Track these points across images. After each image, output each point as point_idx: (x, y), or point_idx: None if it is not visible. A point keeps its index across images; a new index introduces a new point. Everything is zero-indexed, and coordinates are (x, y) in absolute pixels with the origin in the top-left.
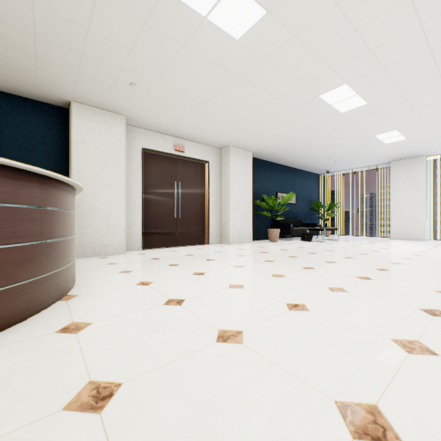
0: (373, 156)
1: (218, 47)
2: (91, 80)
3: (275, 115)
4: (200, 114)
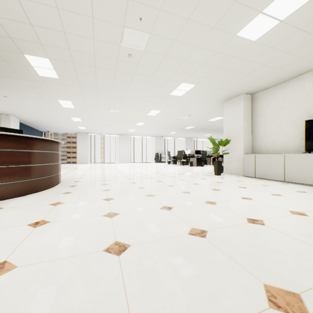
0: (73, 130)
1: (56, 106)
2: None
3: (52, 116)
4: (19, 107)
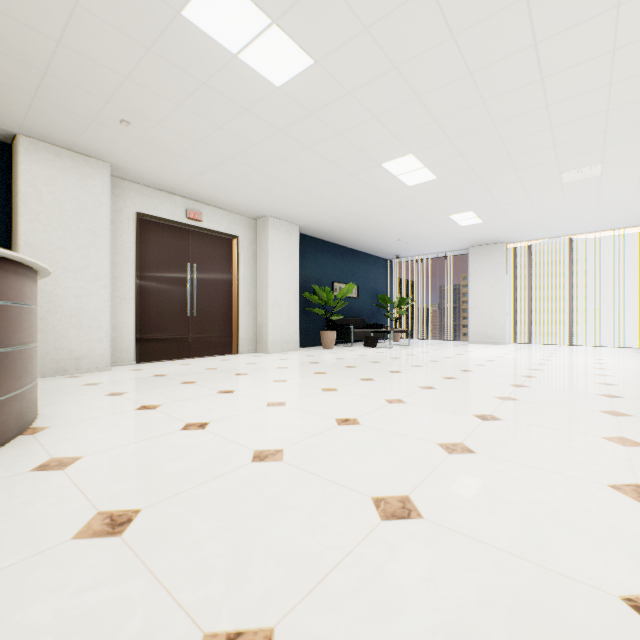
0: (449, 240)
1: (252, 92)
2: (57, 109)
3: (328, 182)
4: (226, 172)
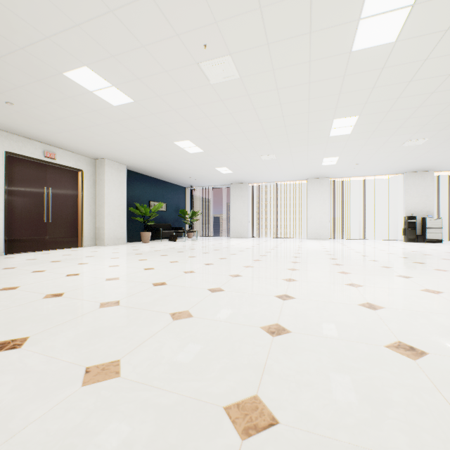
0: (219, 180)
1: (99, 105)
2: None
3: (144, 146)
4: (77, 134)
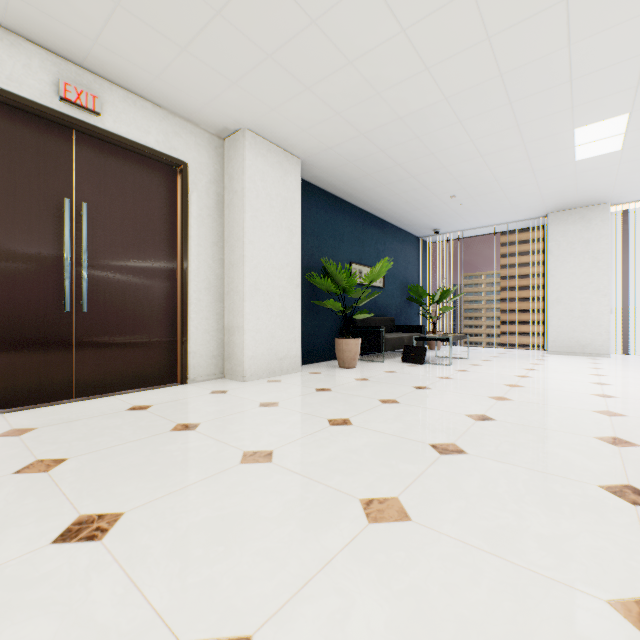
0: (529, 198)
1: None
2: None
3: None
4: None
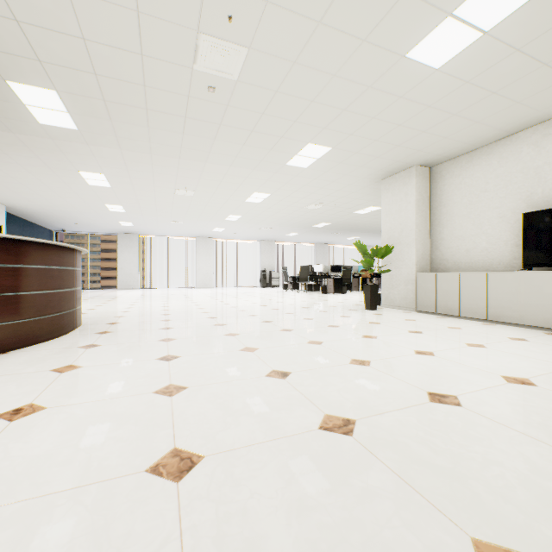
0: (110, 229)
1: (76, 182)
2: None
3: (69, 201)
4: (4, 184)
